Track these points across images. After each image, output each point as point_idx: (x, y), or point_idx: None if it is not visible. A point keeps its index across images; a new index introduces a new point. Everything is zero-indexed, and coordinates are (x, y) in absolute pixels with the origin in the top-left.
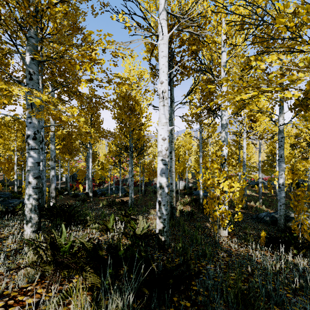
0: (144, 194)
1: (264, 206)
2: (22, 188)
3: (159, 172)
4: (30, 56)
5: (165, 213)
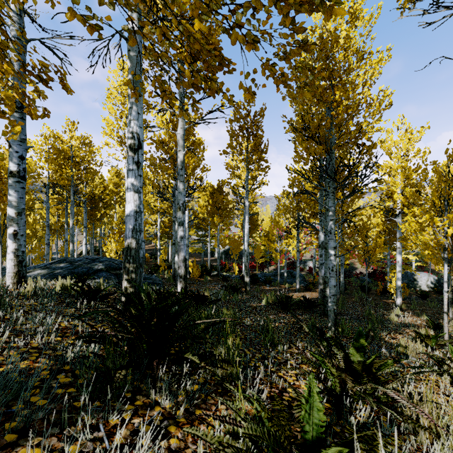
0: (343, 291)
1: None
2: (168, 261)
3: None
4: None
5: None
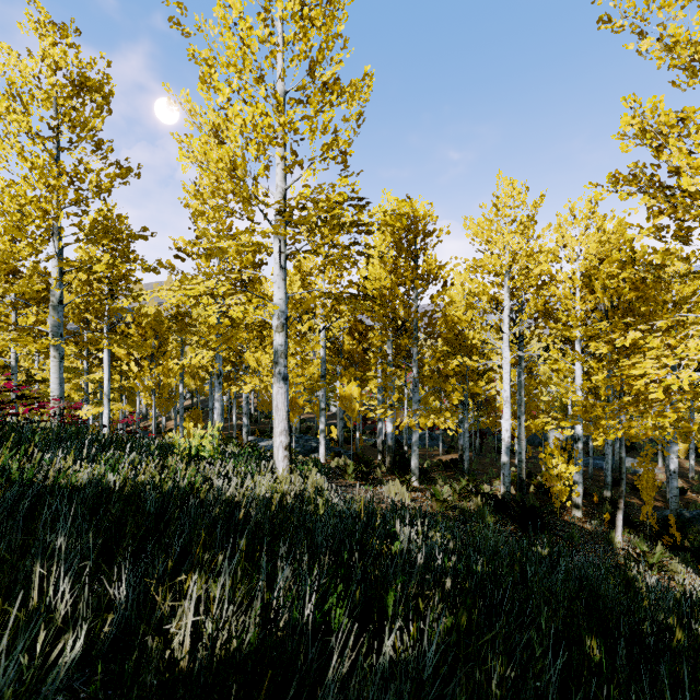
0: (479, 453)
1: None
2: None
3: (503, 453)
4: (415, 372)
5: (508, 482)
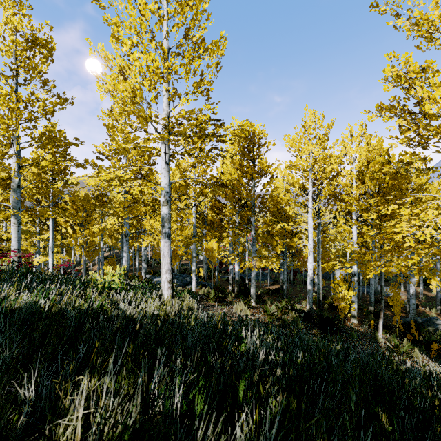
0: (292, 284)
1: (433, 313)
2: None
3: (308, 284)
4: (253, 233)
5: (311, 302)
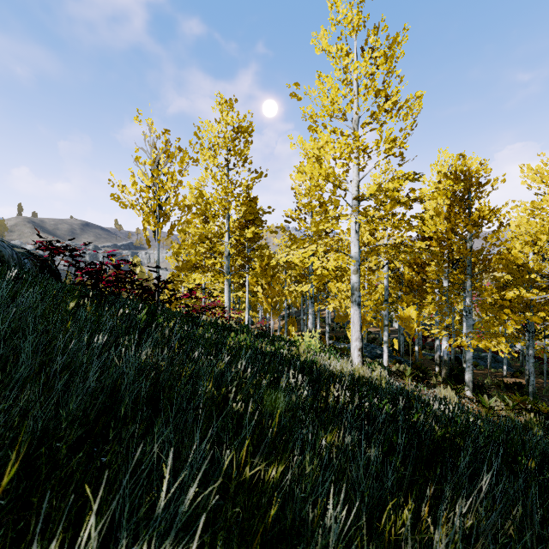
0: None
1: None
2: None
3: None
4: (469, 301)
5: None
